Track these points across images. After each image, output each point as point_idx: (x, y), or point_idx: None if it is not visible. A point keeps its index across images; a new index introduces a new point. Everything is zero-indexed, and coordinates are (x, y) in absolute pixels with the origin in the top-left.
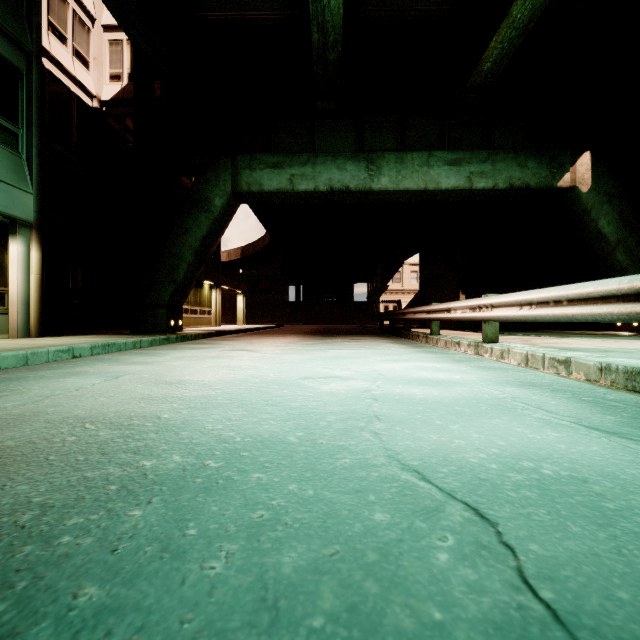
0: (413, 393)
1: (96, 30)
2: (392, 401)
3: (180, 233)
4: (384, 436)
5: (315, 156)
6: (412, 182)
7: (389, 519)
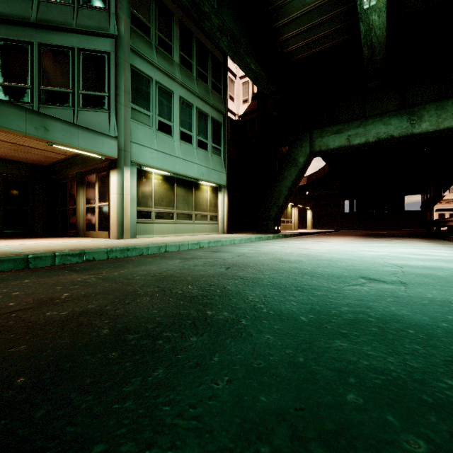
0: (409, 256)
1: (237, 81)
2: (396, 257)
3: (280, 180)
4: (385, 260)
5: (366, 120)
6: (452, 121)
7: (378, 266)
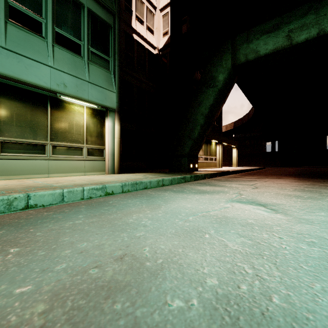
0: None
1: (156, 13)
2: None
3: (195, 106)
4: None
5: (318, 0)
6: None
7: None
